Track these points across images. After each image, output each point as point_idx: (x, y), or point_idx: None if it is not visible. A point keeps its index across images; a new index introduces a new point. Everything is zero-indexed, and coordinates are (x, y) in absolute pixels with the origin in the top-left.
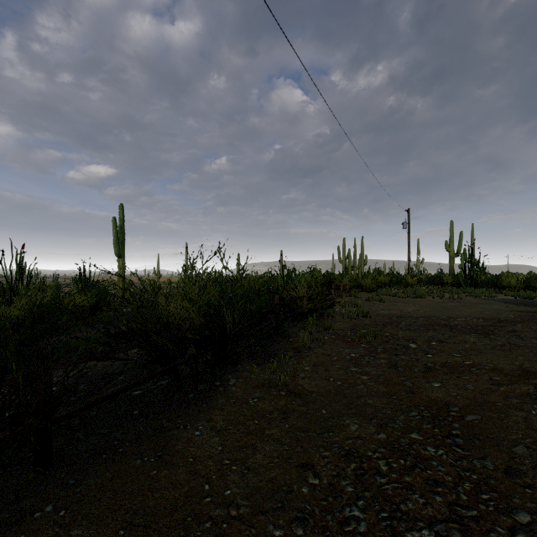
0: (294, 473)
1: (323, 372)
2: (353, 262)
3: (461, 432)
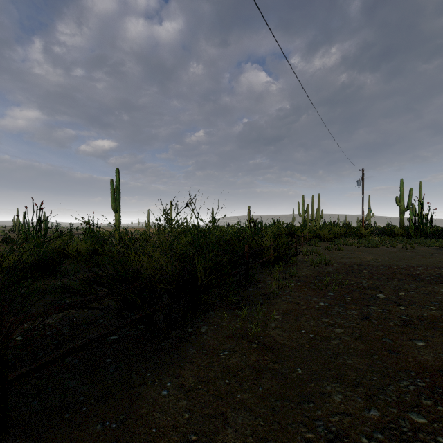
0: None
1: (293, 322)
2: (311, 215)
3: None
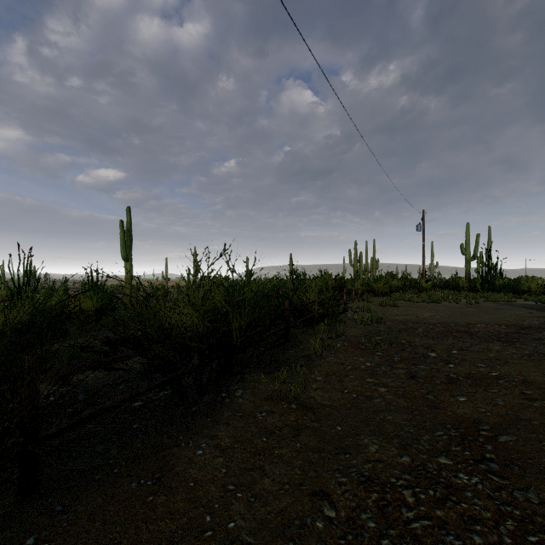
0: (306, 503)
1: (336, 382)
2: (365, 265)
3: (496, 456)
